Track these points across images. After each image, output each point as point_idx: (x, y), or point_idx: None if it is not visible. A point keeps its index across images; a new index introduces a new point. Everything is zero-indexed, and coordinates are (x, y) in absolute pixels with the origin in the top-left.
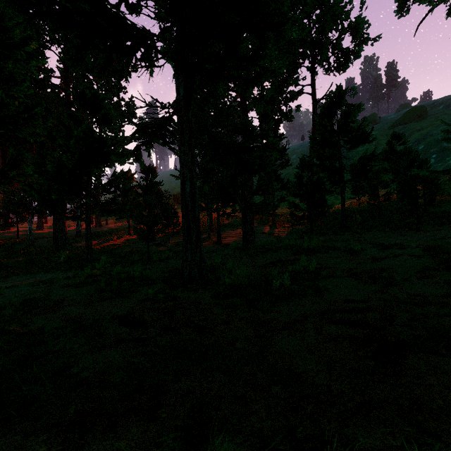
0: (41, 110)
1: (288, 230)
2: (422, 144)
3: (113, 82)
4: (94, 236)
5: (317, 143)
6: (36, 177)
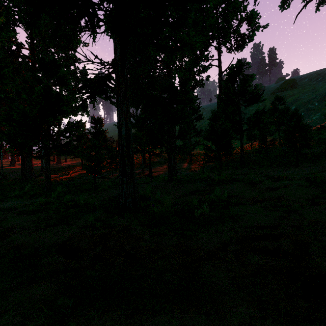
0: (8, 71)
1: (201, 166)
2: (294, 105)
3: (70, 54)
4: (55, 171)
5: (223, 101)
6: (7, 125)
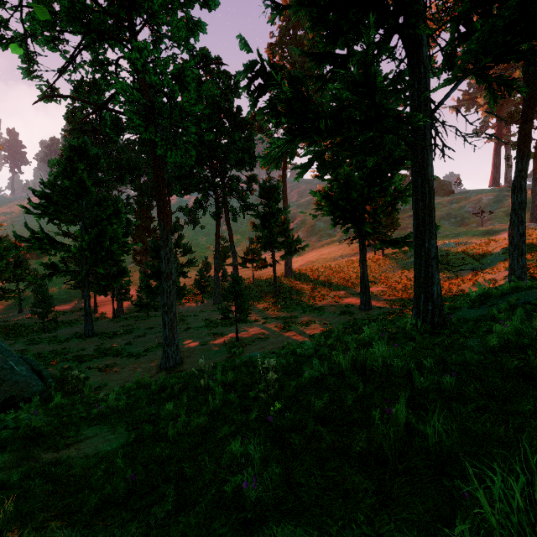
0: None
1: None
2: None
3: None
4: None
5: None
6: None
